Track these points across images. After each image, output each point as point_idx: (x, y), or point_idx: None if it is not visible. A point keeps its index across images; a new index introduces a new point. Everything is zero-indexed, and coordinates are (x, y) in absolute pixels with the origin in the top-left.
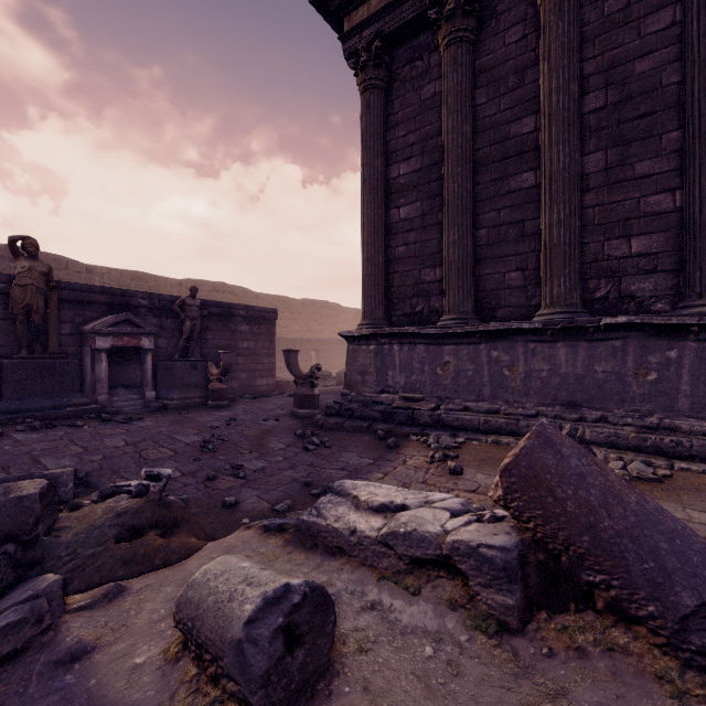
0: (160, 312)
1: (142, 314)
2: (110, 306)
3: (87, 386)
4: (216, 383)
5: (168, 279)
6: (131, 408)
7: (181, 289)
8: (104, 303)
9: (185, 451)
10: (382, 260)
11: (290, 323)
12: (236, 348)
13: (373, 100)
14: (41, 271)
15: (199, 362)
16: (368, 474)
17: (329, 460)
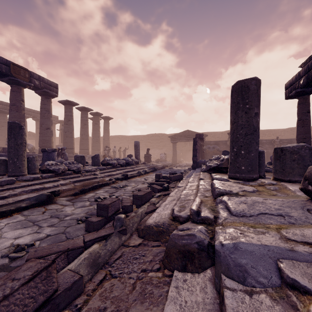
0: (268, 143)
1: (264, 144)
2: None
3: None
4: None
5: (279, 130)
6: None
7: (284, 132)
8: None
9: None
10: None
11: None
12: None
13: None
14: None
15: None
16: None
17: None
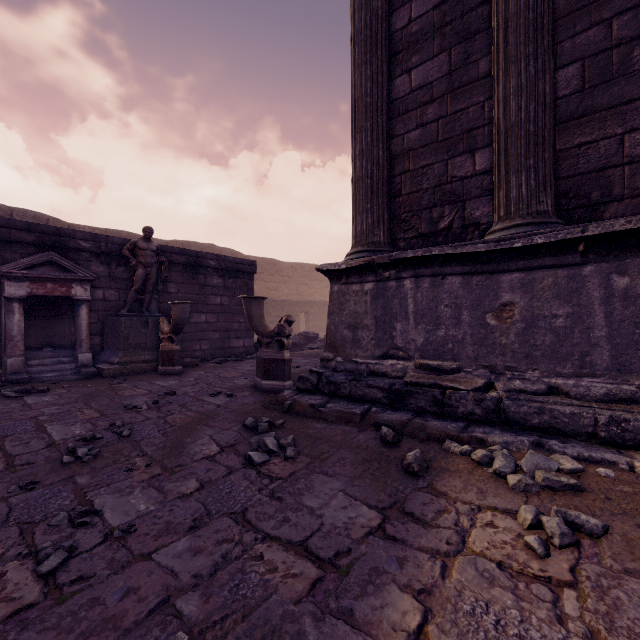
0: (109, 258)
1: (85, 260)
2: (41, 247)
3: (2, 346)
4: (167, 343)
5: (154, 239)
6: (55, 374)
7: None
8: (30, 243)
9: (29, 462)
10: (383, 154)
11: (280, 286)
12: (206, 303)
13: None
14: None
15: (150, 317)
16: (373, 599)
17: (282, 501)
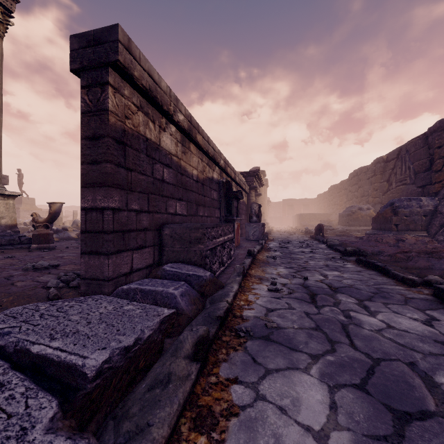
0: None
1: None
2: None
3: None
4: None
5: None
6: None
7: None
8: None
9: None
10: None
11: None
12: None
13: None
14: None
15: None
16: None
17: None
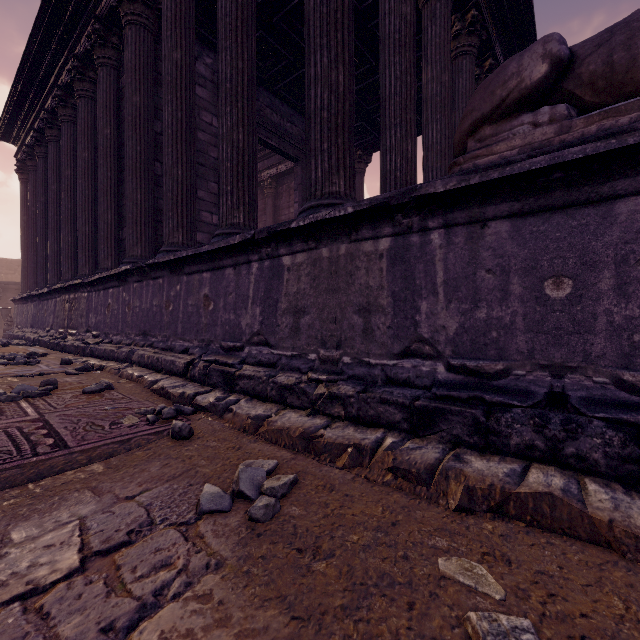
0: None
1: None
2: None
3: None
4: None
5: None
6: None
7: None
8: None
9: None
10: (28, 265)
11: None
12: None
13: (23, 189)
14: None
15: None
16: None
17: None
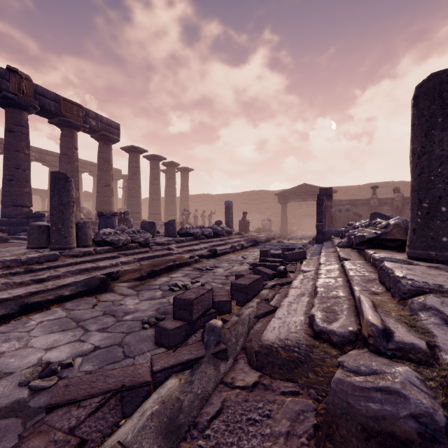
0: None
1: None
2: None
3: None
4: None
5: None
6: None
7: None
8: None
9: None
10: None
11: None
12: None
13: None
14: (400, 196)
15: None
16: None
17: None
